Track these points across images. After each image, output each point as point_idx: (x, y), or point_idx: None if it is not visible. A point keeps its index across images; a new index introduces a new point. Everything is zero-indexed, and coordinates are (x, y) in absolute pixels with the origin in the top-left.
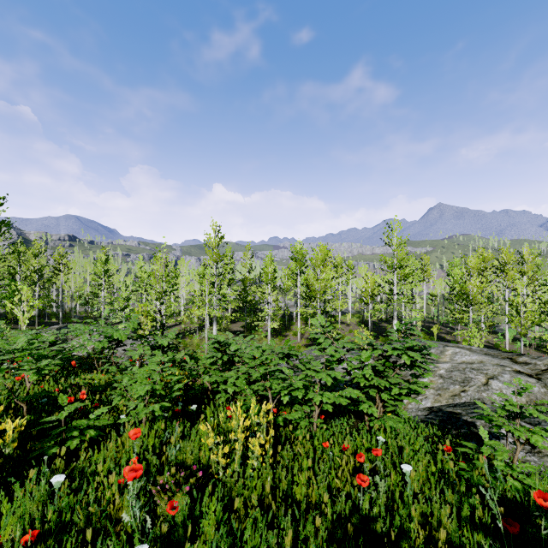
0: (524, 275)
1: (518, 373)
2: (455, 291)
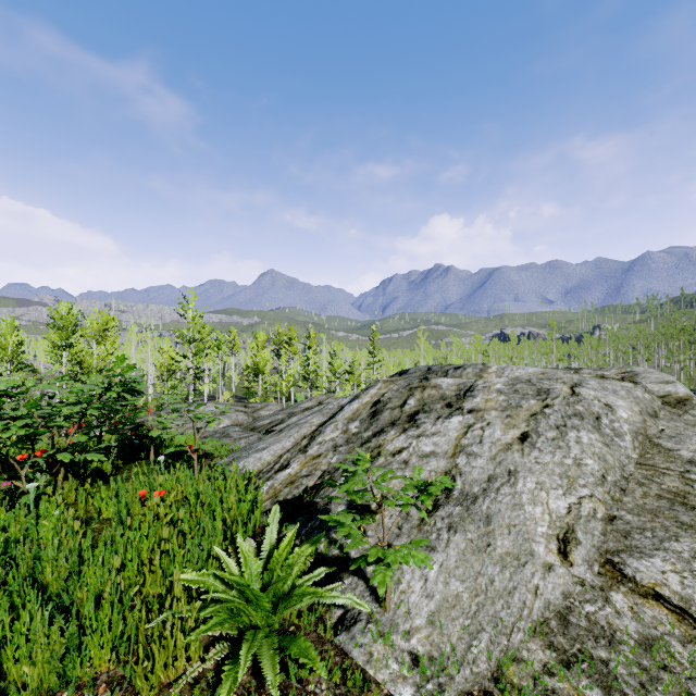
0: (310, 348)
1: (237, 411)
2: (254, 364)
